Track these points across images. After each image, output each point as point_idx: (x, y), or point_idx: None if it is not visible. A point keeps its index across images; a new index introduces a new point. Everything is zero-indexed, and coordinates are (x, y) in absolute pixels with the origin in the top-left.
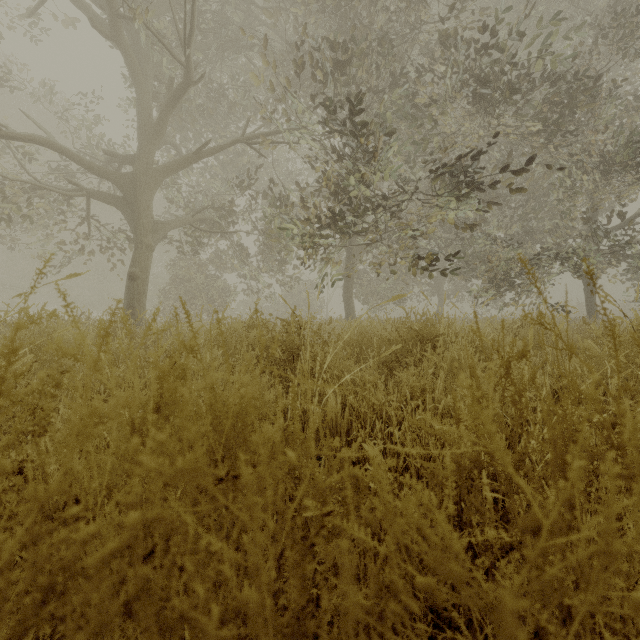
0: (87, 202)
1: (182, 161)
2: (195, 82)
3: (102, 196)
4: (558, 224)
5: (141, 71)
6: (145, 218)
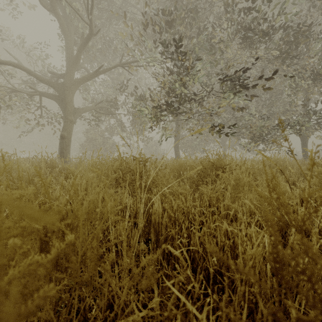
0: (40, 98)
1: (89, 76)
2: (95, 34)
3: (47, 95)
4: (287, 109)
5: (68, 29)
6: (69, 106)
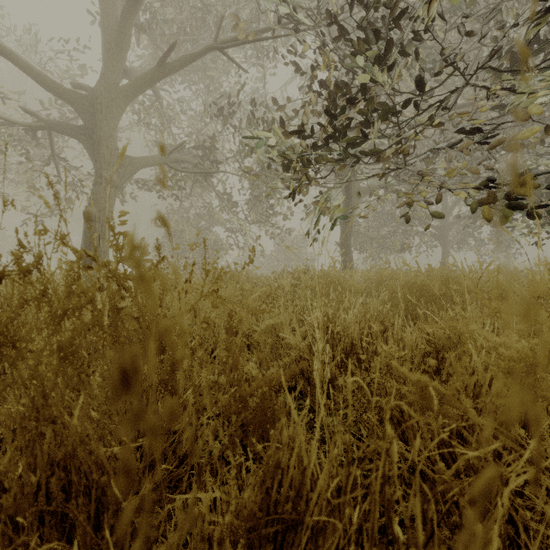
0: (49, 136)
1: (148, 76)
2: None
3: (61, 126)
4: None
5: None
6: (107, 148)
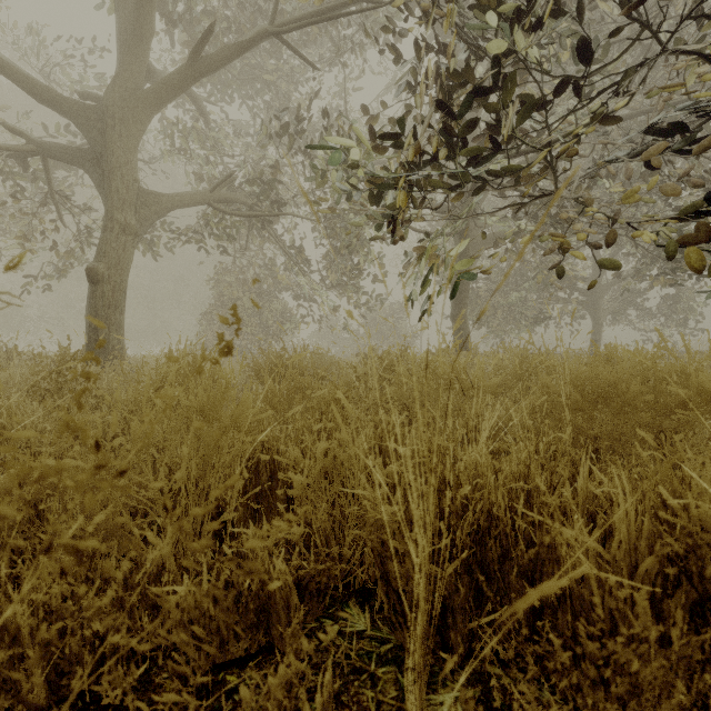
0: (46, 166)
1: (178, 76)
2: None
3: (60, 150)
4: None
5: None
6: (121, 180)
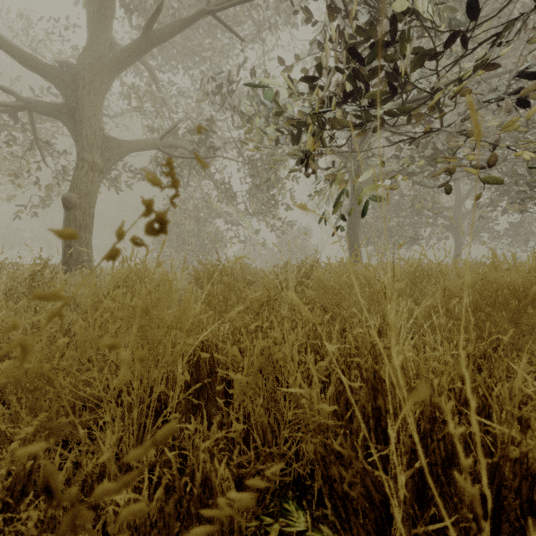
0: (32, 118)
1: (134, 46)
2: None
3: (43, 106)
4: None
5: None
6: (90, 128)
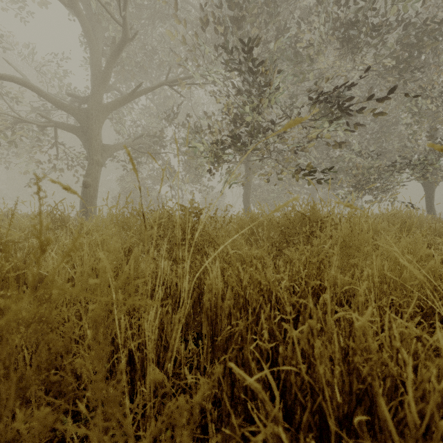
0: (55, 131)
1: (122, 99)
2: (131, 39)
3: (65, 126)
4: (406, 145)
5: (93, 34)
6: (96, 142)
